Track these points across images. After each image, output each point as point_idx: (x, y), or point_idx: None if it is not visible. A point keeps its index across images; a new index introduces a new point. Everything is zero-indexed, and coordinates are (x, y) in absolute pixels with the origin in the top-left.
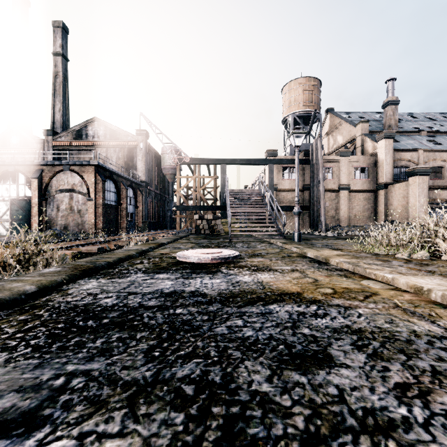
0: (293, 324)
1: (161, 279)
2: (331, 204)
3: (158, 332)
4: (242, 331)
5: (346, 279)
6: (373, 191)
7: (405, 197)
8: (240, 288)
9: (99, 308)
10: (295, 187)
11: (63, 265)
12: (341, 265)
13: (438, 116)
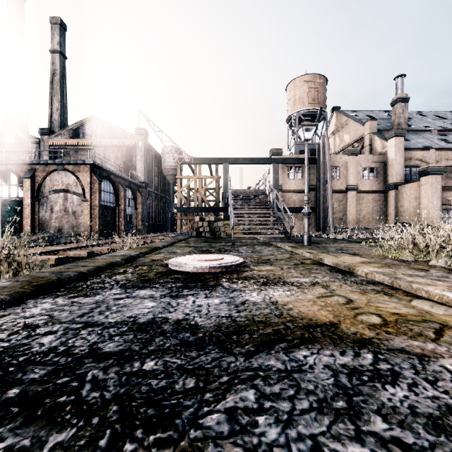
0: (348, 403)
1: (140, 298)
2: (338, 205)
3: (93, 429)
4: (256, 426)
5: (388, 297)
6: (382, 191)
7: (417, 198)
8: (247, 313)
9: (21, 358)
10: (300, 188)
11: (18, 278)
12: (372, 276)
13: (449, 114)
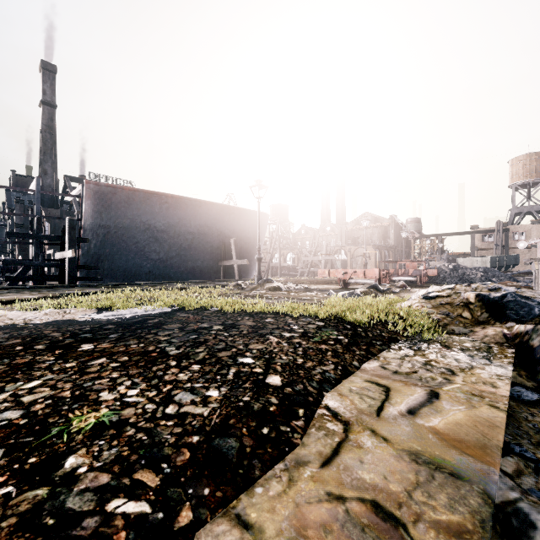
0: None
1: None
2: (524, 256)
3: None
4: None
5: None
6: None
7: None
8: None
9: None
10: (492, 247)
11: None
12: None
13: None
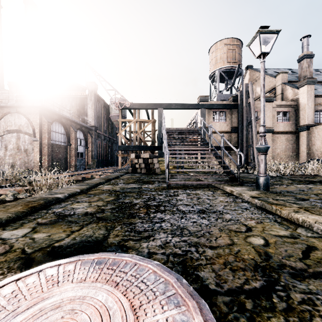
0: None
1: None
2: None
3: None
4: None
5: None
6: (294, 132)
7: None
8: None
9: None
10: (224, 129)
11: None
12: None
13: None
